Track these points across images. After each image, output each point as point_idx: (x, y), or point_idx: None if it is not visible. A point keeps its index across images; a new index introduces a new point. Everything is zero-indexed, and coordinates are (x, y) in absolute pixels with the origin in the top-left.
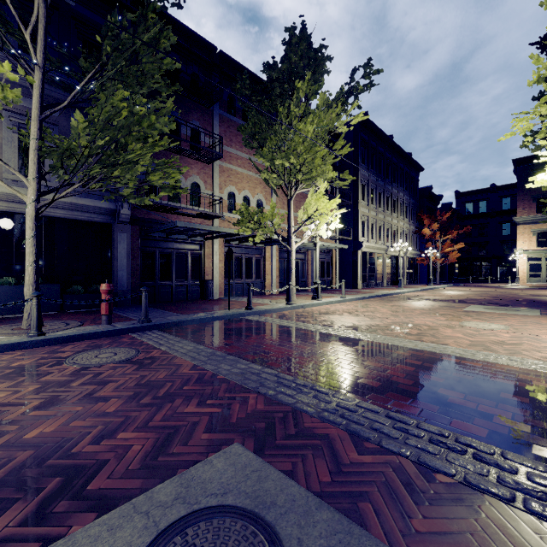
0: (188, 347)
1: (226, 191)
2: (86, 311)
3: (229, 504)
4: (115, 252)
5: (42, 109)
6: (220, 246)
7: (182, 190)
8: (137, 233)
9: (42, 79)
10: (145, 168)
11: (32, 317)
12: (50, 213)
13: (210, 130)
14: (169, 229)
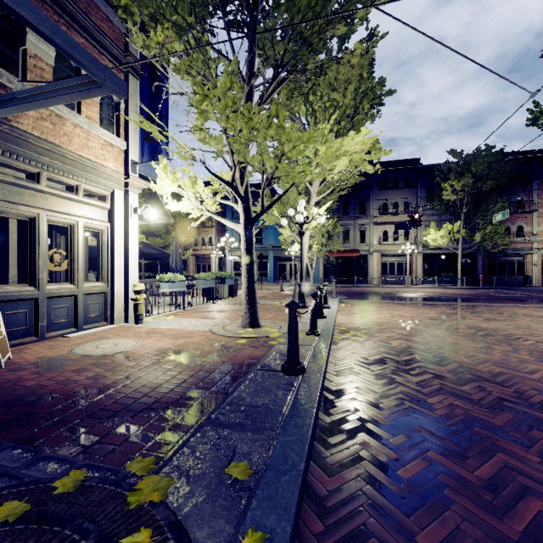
0: (510, 291)
1: (542, 225)
2: (467, 285)
3: (513, 295)
4: (477, 264)
5: (463, 229)
6: (538, 257)
7: (509, 245)
8: (486, 255)
9: (463, 221)
10: (495, 241)
11: (464, 282)
12: (454, 252)
13: (530, 194)
14: (503, 251)
